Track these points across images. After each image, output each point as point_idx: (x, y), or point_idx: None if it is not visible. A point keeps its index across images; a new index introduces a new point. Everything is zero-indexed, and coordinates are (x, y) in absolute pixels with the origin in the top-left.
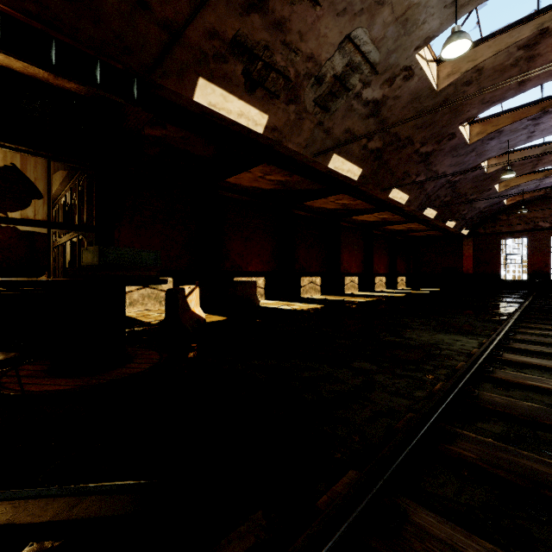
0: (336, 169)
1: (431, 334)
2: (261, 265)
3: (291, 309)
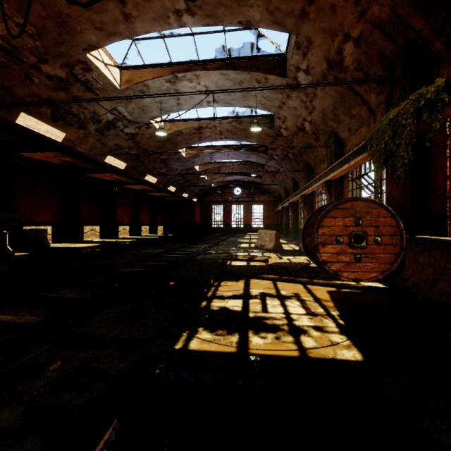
0: (110, 163)
1: (153, 250)
2: (49, 217)
3: (78, 246)
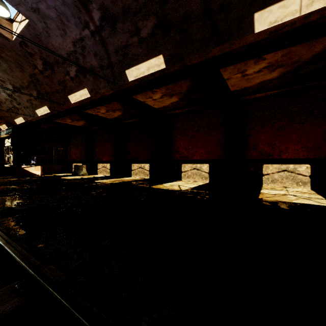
0: (41, 114)
1: None
2: (108, 157)
3: (61, 177)
